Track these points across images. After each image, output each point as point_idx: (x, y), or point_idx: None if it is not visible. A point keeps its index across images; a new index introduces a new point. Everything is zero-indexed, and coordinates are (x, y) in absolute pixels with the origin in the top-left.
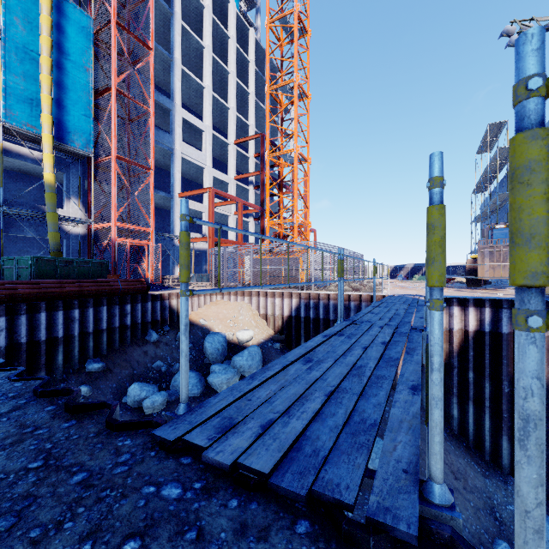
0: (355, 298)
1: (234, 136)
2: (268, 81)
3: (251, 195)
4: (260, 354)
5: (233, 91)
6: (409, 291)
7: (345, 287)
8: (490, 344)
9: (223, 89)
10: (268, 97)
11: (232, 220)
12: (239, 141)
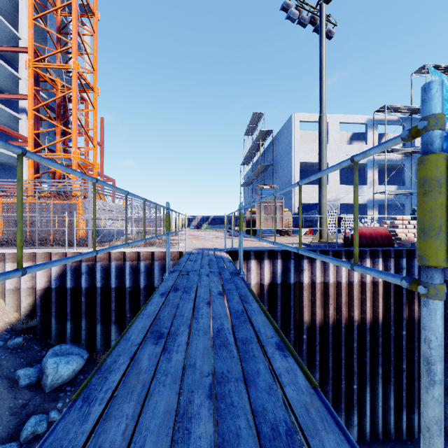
0: (146, 256)
1: None
2: None
3: (24, 126)
4: None
5: None
6: (205, 242)
7: None
8: (281, 295)
9: None
10: None
11: None
12: None
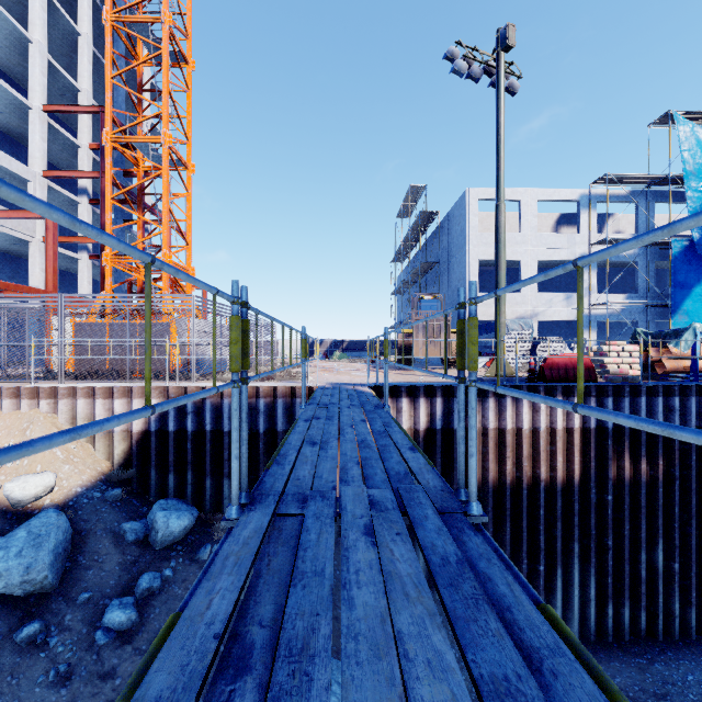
0: (267, 392)
1: (43, 97)
2: (110, 2)
3: (84, 213)
4: (64, 528)
5: (41, 12)
6: (341, 376)
7: (250, 374)
8: (442, 445)
9: (17, 3)
10: (108, 31)
11: (36, 250)
12: (55, 109)
